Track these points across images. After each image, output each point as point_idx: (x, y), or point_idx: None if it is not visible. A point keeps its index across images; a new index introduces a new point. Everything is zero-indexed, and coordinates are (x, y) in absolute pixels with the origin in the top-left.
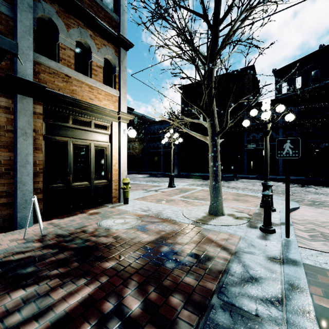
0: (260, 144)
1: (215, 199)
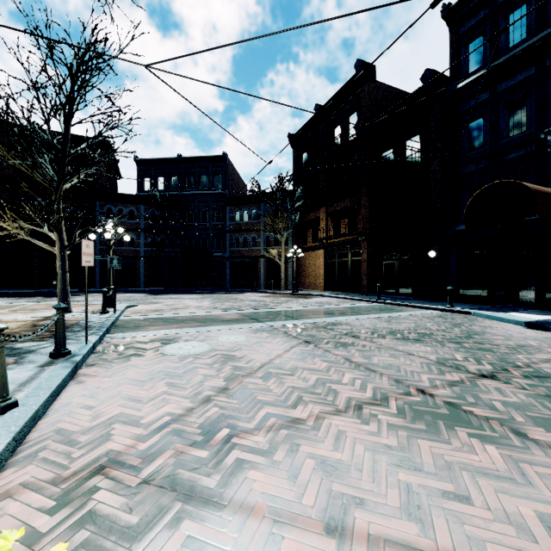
0: (106, 256)
1: (64, 300)
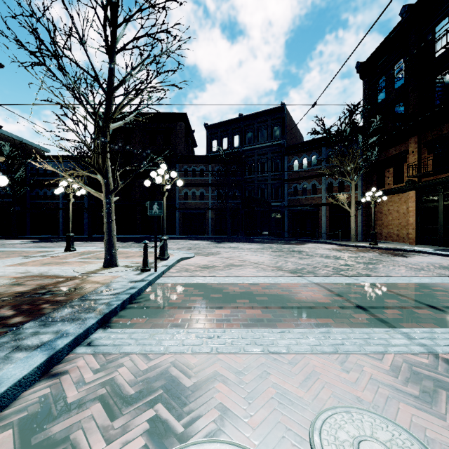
0: None
1: (109, 253)
